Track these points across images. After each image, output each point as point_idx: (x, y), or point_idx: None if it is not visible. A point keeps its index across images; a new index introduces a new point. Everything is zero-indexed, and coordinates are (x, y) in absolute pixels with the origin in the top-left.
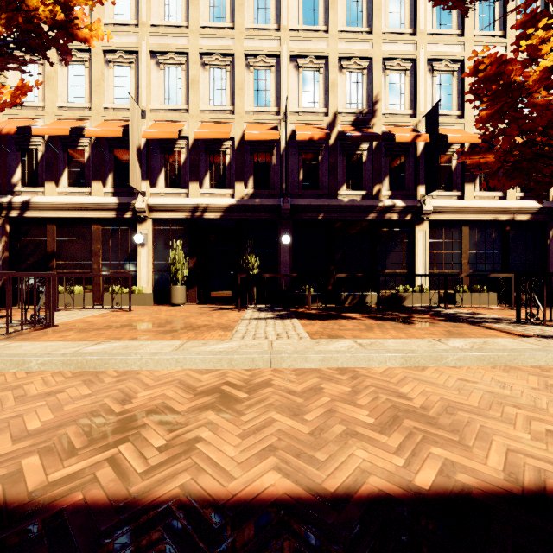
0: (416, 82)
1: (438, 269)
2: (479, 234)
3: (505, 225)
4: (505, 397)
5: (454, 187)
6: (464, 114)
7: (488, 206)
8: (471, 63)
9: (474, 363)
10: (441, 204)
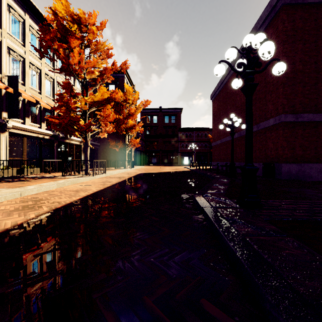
0: (1, 55)
1: (12, 157)
2: (31, 142)
3: (41, 139)
4: (84, 186)
5: (20, 117)
6: (25, 84)
7: (36, 130)
8: (28, 62)
9: (71, 184)
10: (16, 125)
